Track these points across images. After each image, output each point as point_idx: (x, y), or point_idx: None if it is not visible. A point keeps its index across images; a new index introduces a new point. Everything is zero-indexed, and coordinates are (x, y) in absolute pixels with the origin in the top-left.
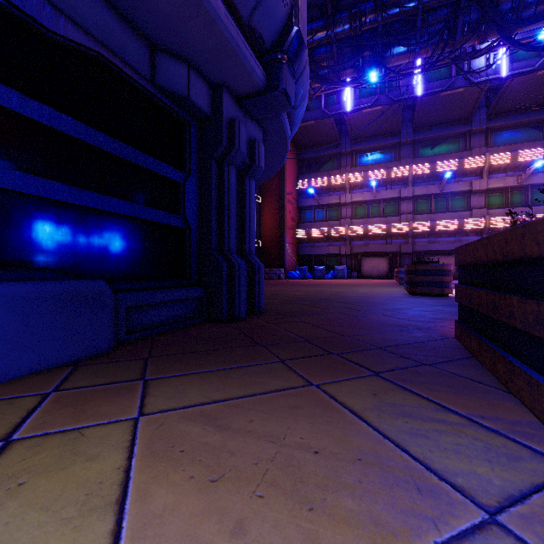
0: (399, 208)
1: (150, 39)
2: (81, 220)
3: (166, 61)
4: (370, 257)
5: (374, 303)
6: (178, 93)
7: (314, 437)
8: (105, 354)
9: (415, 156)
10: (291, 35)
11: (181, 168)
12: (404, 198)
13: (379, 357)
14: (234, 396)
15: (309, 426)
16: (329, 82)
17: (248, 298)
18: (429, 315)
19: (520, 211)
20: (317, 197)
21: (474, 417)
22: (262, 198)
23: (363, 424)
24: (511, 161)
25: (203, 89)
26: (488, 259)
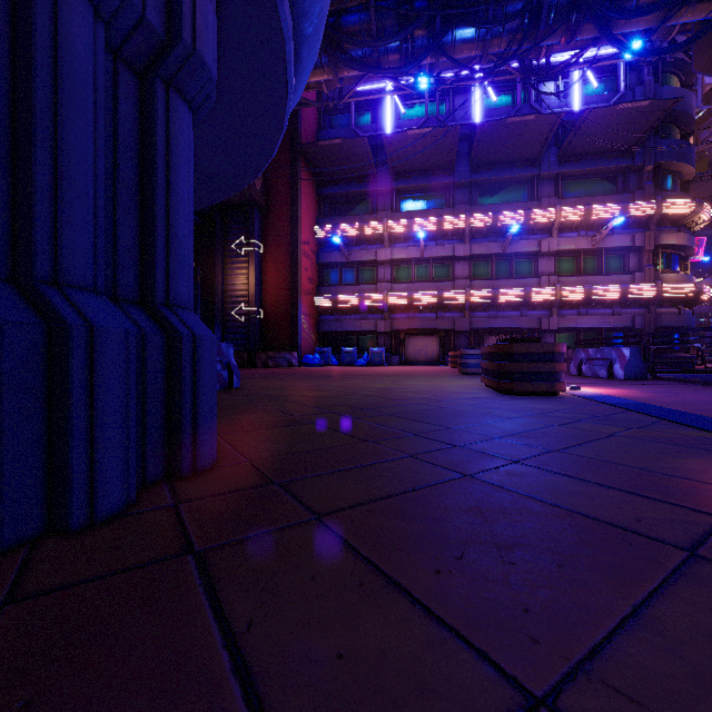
0: (453, 271)
1: None
2: None
3: None
4: (415, 335)
5: (463, 418)
6: None
7: None
8: None
9: (472, 204)
10: None
11: None
12: (459, 258)
13: None
14: None
15: None
16: (364, 66)
17: (159, 434)
18: (618, 457)
19: (594, 280)
20: (345, 251)
21: None
22: (264, 247)
23: None
24: (584, 218)
25: None
26: None
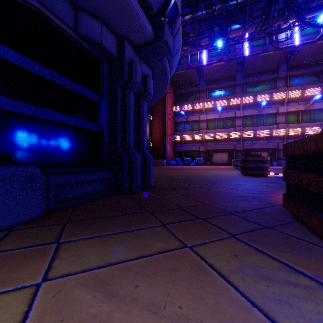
0: (235, 123)
1: (73, 1)
2: (22, 124)
3: (85, 18)
4: (217, 152)
5: (222, 181)
6: (94, 40)
7: (191, 305)
8: (36, 220)
9: (244, 92)
10: (170, 5)
11: (97, 92)
12: (237, 117)
13: (233, 221)
14: (125, 259)
15: (186, 291)
16: (193, 45)
17: (142, 178)
18: (259, 189)
19: (306, 125)
20: (186, 116)
21: (321, 280)
22: (152, 117)
23: (231, 289)
24: (301, 95)
25: (112, 39)
26: (319, 151)
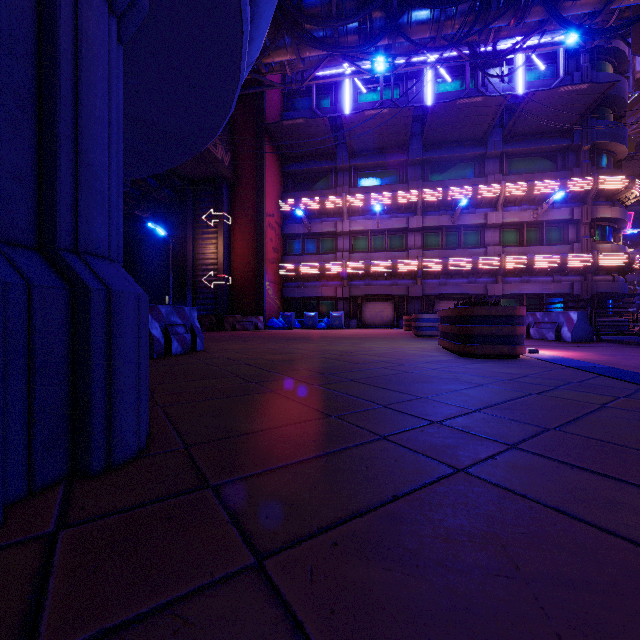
0: (407, 242)
1: None
2: None
3: None
4: (372, 301)
5: (431, 384)
6: None
7: None
8: None
9: (424, 180)
10: None
11: None
12: (412, 229)
13: None
14: None
15: None
16: (325, 45)
17: (57, 419)
18: (633, 439)
19: (536, 250)
20: (307, 223)
21: None
22: (232, 218)
23: None
24: (527, 193)
25: None
26: None
